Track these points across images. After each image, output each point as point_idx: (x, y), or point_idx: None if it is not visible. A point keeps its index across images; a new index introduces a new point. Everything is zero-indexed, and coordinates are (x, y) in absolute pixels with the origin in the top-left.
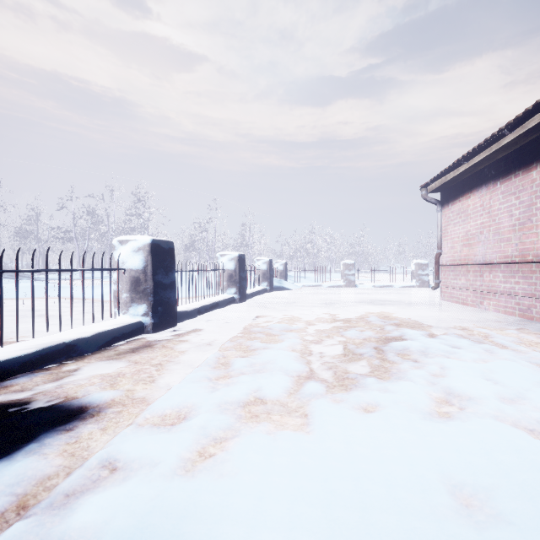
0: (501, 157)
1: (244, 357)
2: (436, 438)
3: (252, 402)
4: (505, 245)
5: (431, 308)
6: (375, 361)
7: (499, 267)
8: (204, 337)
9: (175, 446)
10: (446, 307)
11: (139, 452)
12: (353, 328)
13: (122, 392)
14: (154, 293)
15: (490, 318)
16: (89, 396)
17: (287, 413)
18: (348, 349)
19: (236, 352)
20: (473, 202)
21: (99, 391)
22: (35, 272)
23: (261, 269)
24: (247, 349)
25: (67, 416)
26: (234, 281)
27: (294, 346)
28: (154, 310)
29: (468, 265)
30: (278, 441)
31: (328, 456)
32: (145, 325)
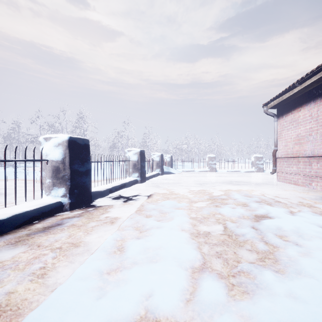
0: None
1: (139, 239)
2: None
3: (142, 319)
4: None
5: (274, 187)
6: (260, 245)
7: None
8: (109, 214)
9: None
10: (284, 186)
11: None
12: (226, 206)
13: None
14: (71, 179)
15: None
16: None
17: None
18: (230, 229)
19: (133, 232)
20: (303, 113)
21: None
22: (17, 162)
23: (155, 160)
24: (143, 229)
25: None
26: (137, 168)
27: (183, 225)
28: (71, 192)
29: (299, 157)
30: None
31: None
32: (63, 204)
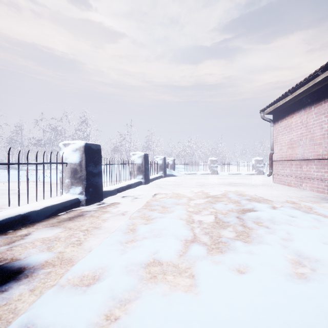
0: (315, 90)
1: (146, 224)
2: (304, 302)
3: (152, 263)
4: (318, 147)
5: (268, 188)
6: (239, 228)
7: (313, 162)
8: (120, 208)
9: (85, 311)
10: (278, 187)
11: (54, 318)
12: (220, 202)
13: (55, 254)
14: (87, 179)
15: (308, 195)
16: (28, 258)
17: (178, 274)
18: (219, 218)
19: (141, 220)
20: (295, 120)
21: (38, 253)
22: (20, 165)
23: (158, 163)
24: (149, 218)
25: (6, 277)
26: (141, 171)
27: (181, 216)
28: (87, 191)
29: (292, 160)
30: (172, 305)
31: (216, 323)
32: (80, 200)
